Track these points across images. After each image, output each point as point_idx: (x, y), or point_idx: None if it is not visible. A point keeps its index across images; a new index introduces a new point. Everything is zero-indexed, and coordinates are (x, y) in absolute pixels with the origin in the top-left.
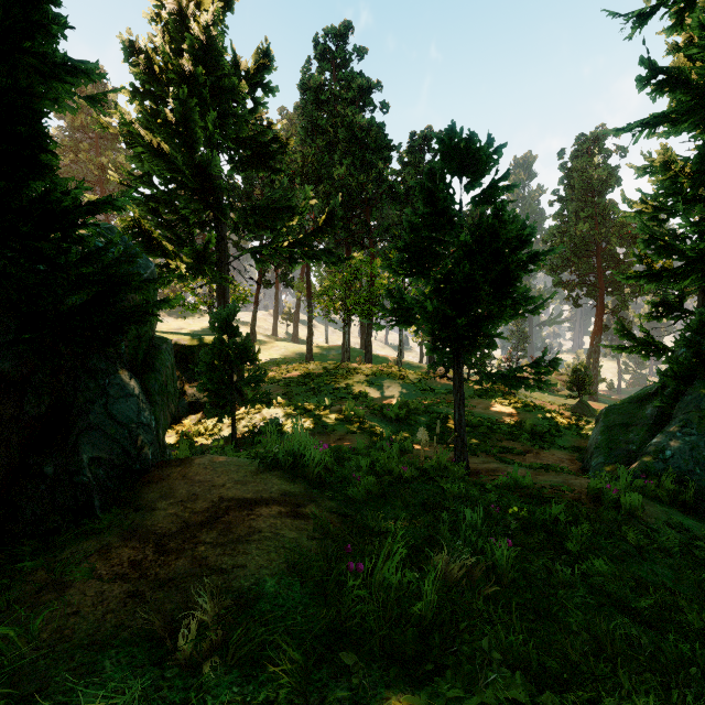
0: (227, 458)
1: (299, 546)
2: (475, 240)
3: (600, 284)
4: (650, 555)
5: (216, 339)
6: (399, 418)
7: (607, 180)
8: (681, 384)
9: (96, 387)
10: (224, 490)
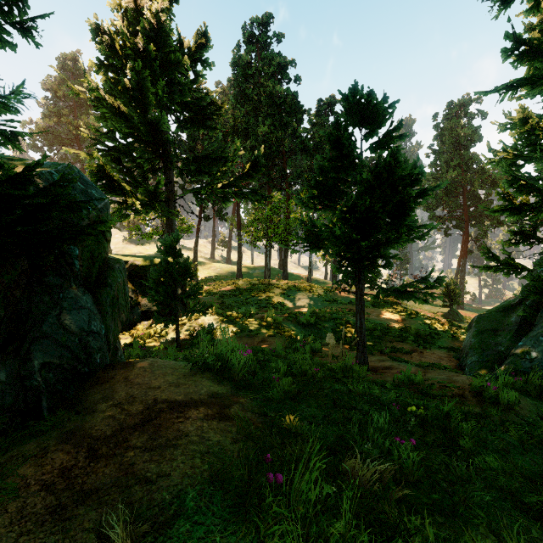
0: (164, 362)
1: (222, 450)
2: (374, 178)
3: (466, 218)
4: (530, 446)
5: (162, 260)
6: (310, 323)
7: (471, 137)
8: (542, 297)
9: (50, 300)
10: (158, 393)
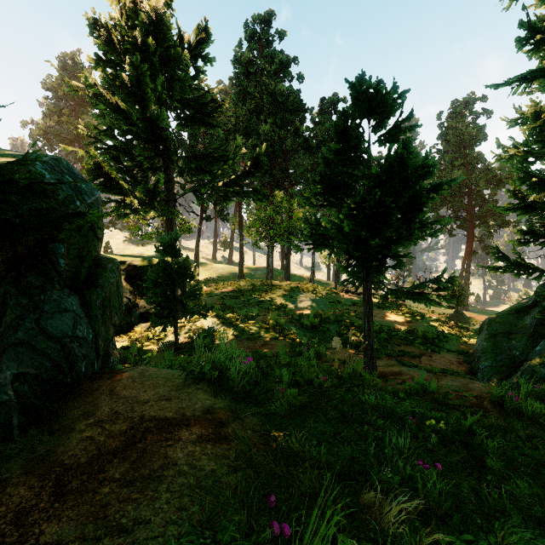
0: (156, 370)
1: (217, 483)
2: (384, 171)
3: (471, 218)
4: None
5: (160, 260)
6: (313, 326)
7: (476, 136)
8: None
9: (29, 303)
10: (146, 408)
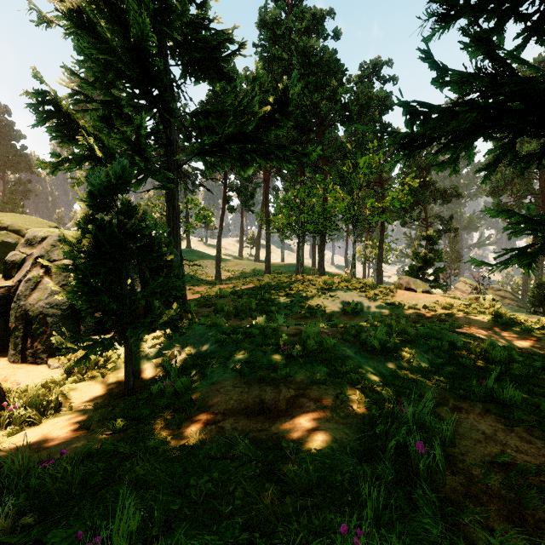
0: None
1: None
2: None
3: (544, 204)
4: None
5: (80, 215)
6: (385, 347)
7: None
8: None
9: None
10: None
